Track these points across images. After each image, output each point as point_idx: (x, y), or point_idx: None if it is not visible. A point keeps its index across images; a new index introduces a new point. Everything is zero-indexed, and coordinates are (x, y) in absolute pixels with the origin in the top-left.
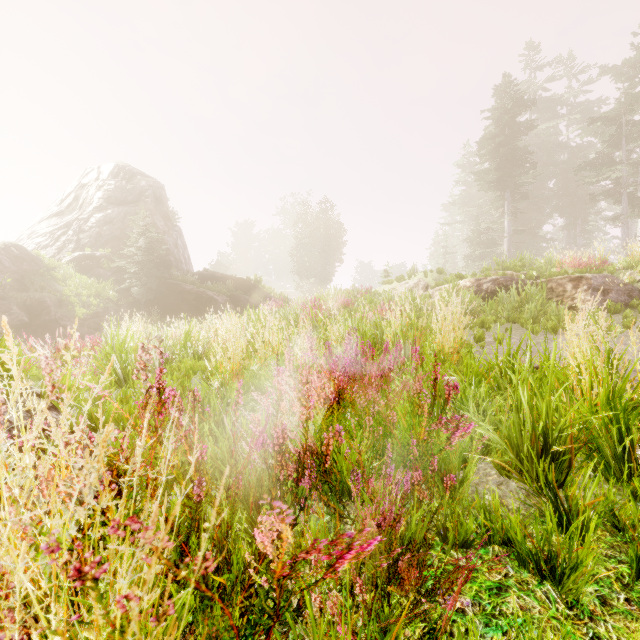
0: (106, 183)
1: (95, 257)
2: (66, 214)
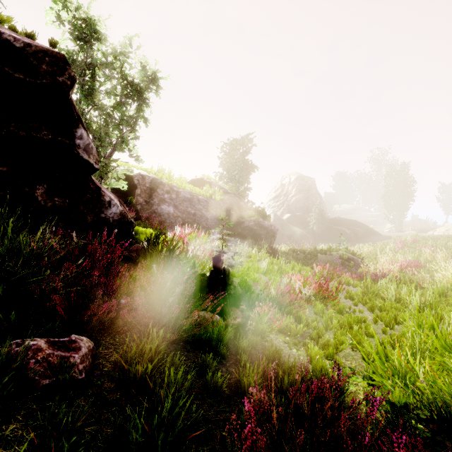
0: (295, 184)
1: (296, 215)
2: (280, 197)
